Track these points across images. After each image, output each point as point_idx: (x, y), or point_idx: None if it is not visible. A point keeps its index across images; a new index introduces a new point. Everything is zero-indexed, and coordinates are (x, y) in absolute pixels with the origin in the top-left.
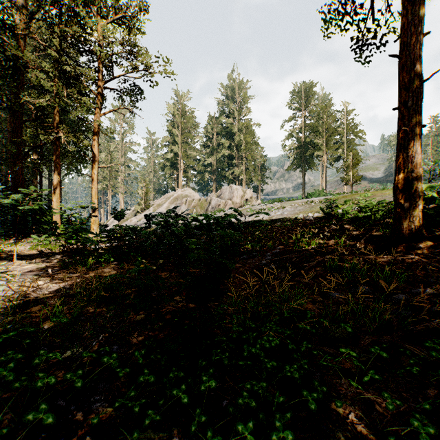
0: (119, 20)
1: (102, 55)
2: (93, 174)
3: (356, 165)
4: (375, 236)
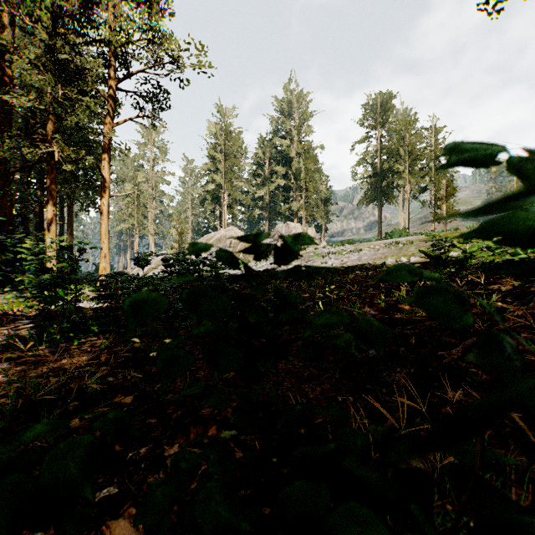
0: None
1: (111, 40)
2: (102, 205)
3: (451, 196)
4: None
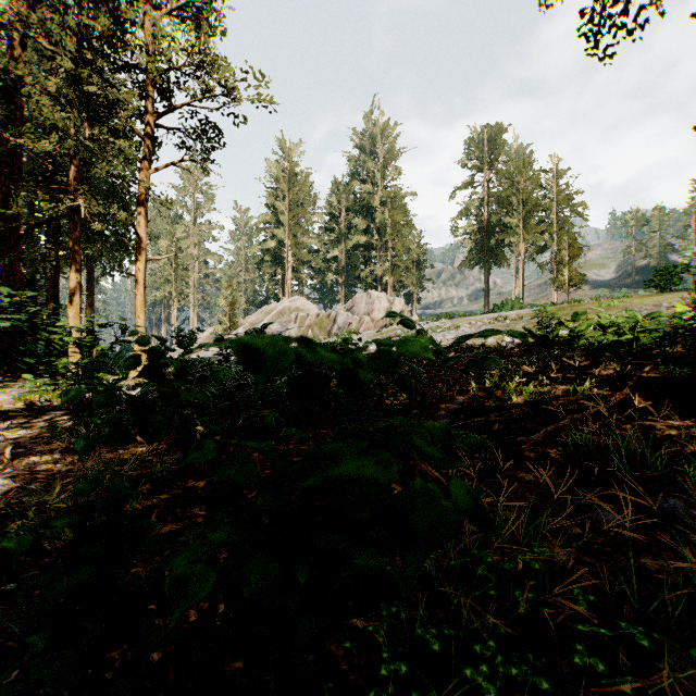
0: (182, 11)
1: (150, 68)
2: (137, 271)
3: (575, 258)
4: (651, 379)
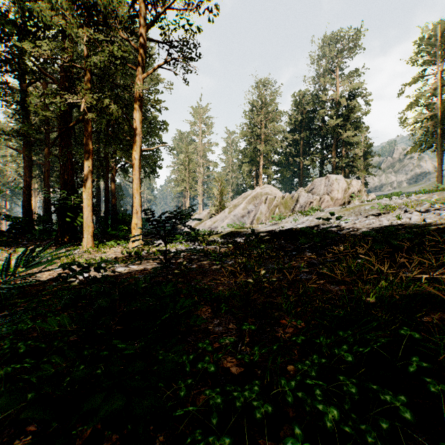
0: None
1: None
2: (133, 159)
3: None
4: None
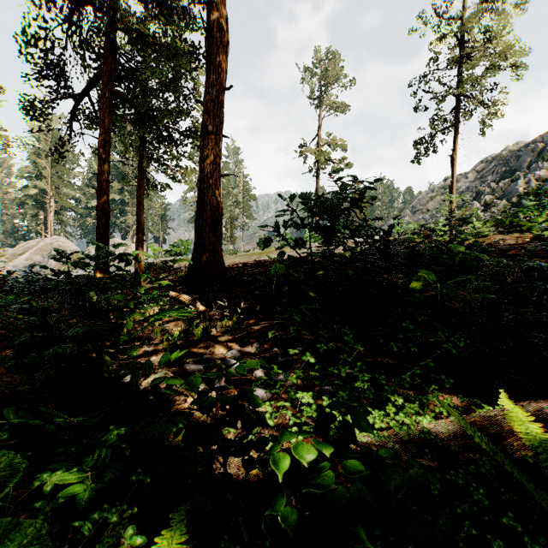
0: None
1: None
2: None
3: (233, 228)
4: None
